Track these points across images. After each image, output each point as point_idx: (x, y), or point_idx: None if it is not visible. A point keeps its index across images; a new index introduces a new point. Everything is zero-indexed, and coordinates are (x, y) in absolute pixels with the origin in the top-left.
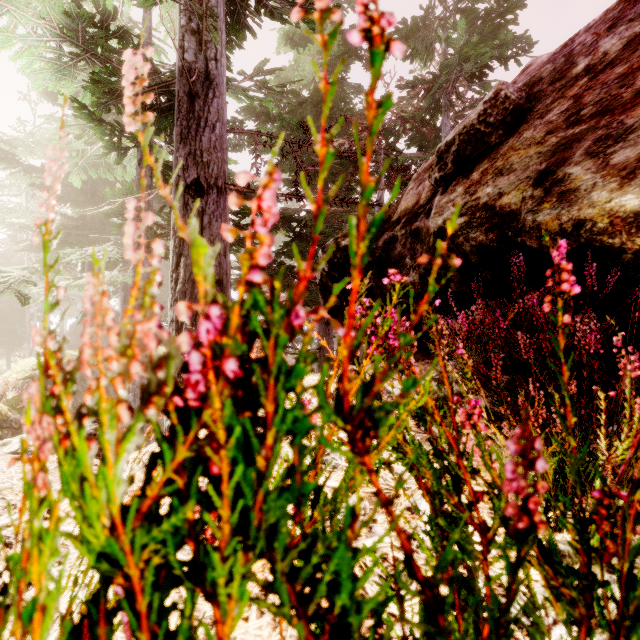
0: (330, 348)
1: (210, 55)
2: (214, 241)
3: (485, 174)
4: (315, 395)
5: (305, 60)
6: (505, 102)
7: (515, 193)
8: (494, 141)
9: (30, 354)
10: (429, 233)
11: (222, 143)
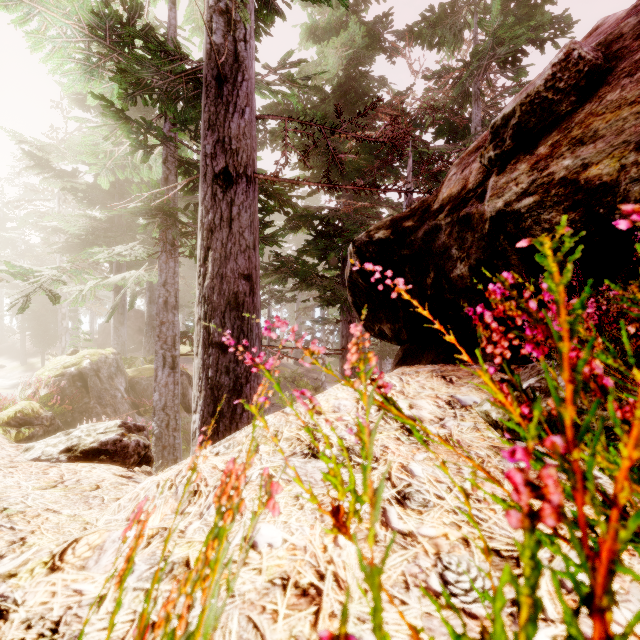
0: None
1: (239, 36)
2: (243, 233)
3: (557, 146)
4: None
5: (329, 53)
6: (578, 63)
7: (608, 162)
8: (564, 109)
9: (62, 352)
10: (483, 219)
11: (251, 130)
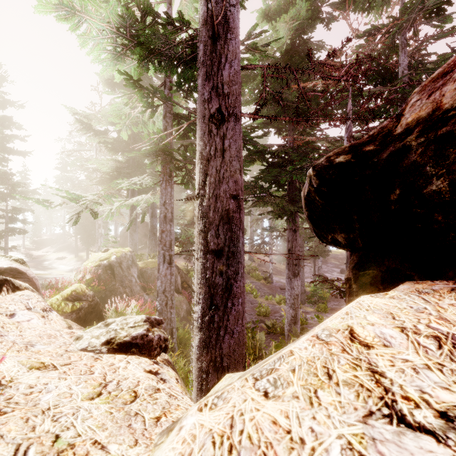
0: (297, 250)
1: (229, 2)
2: (233, 161)
3: None
4: (426, 336)
5: (280, 27)
6: None
7: None
8: None
9: (98, 249)
10: None
11: (238, 78)
